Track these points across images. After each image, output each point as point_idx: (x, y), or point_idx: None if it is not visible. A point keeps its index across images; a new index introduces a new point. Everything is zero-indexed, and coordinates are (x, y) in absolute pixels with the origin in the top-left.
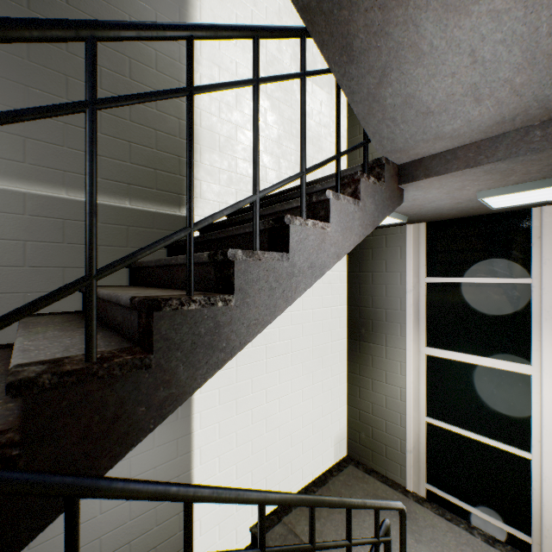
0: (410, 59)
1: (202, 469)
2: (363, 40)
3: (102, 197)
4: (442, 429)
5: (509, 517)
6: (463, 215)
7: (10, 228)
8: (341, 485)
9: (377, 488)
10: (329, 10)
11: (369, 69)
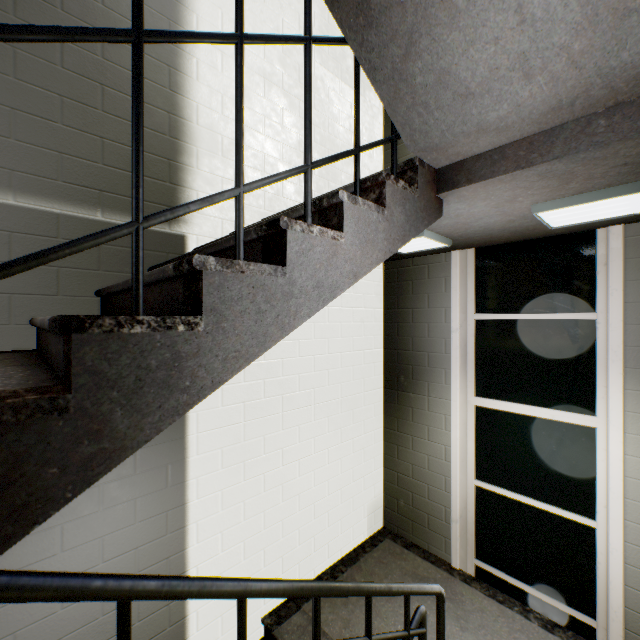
0: (442, 20)
1: (199, 548)
2: None
3: (64, 205)
4: (493, 493)
5: (570, 596)
6: (517, 238)
7: None
8: (375, 563)
9: (417, 566)
10: None
11: (392, 35)
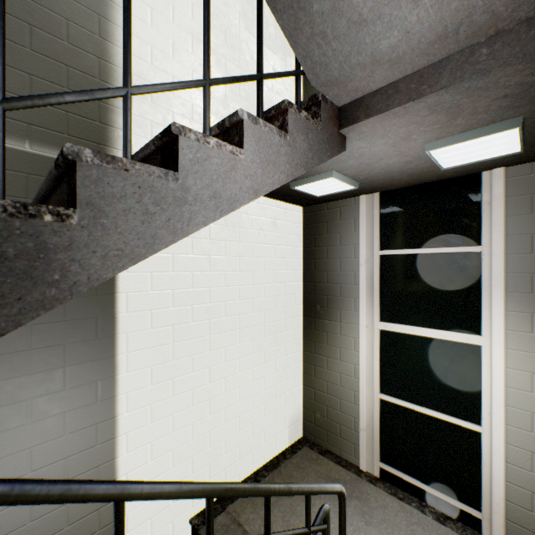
0: None
1: (129, 457)
2: None
3: None
4: (395, 405)
5: (460, 492)
6: (415, 181)
7: None
8: (294, 467)
9: (330, 469)
10: None
11: None
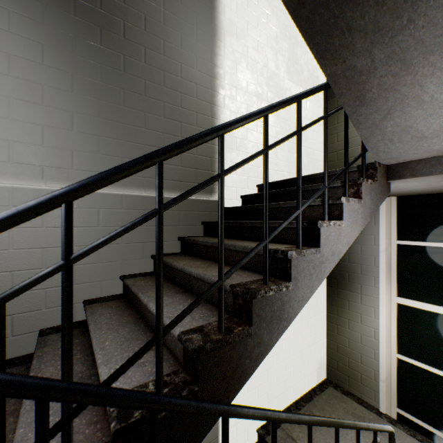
0: (412, 105)
1: None
2: (375, 93)
3: (164, 192)
4: (411, 365)
5: None
6: (433, 192)
7: (114, 219)
8: (324, 402)
9: (354, 408)
10: (351, 76)
11: (376, 110)
